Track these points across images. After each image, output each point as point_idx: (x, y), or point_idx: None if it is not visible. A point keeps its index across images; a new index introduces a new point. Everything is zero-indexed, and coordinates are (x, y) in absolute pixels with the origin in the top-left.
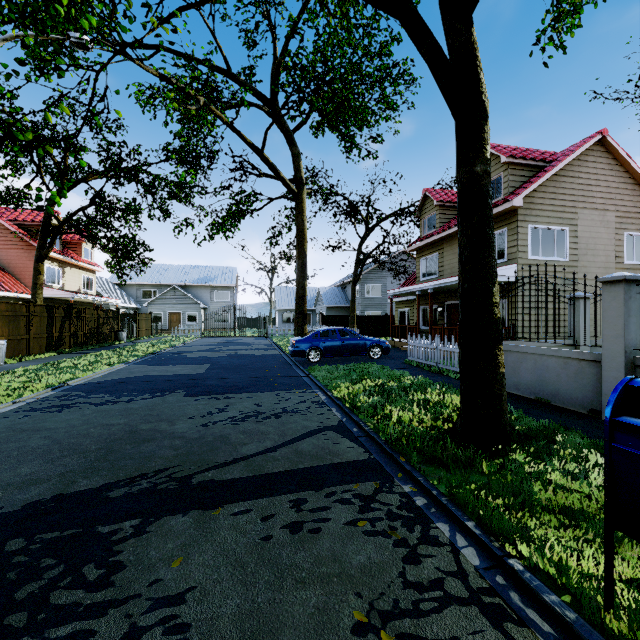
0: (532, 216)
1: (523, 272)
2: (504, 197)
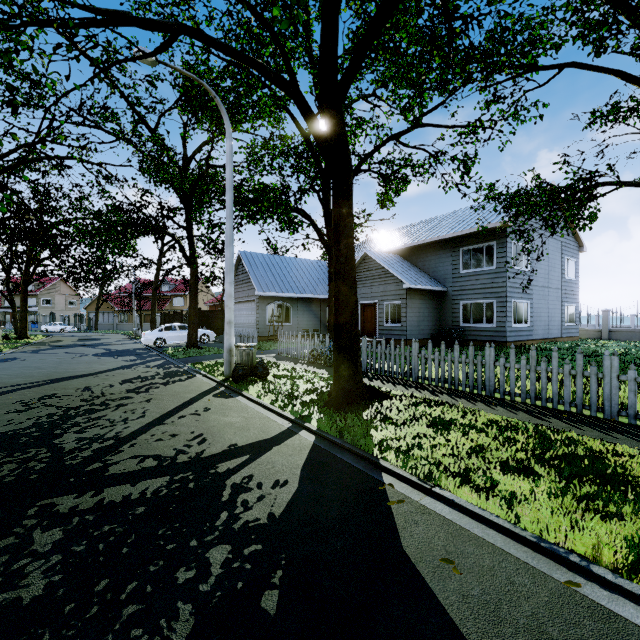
0: (43, 296)
1: (40, 309)
2: (35, 291)
